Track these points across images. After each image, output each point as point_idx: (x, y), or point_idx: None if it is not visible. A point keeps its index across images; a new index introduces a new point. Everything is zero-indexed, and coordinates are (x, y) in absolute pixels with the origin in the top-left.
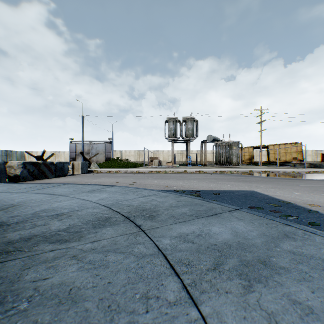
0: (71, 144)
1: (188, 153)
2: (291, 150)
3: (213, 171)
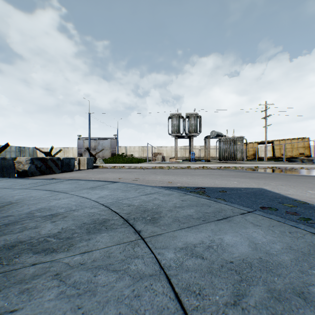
0: (78, 140)
1: (191, 148)
2: (298, 145)
3: (217, 167)
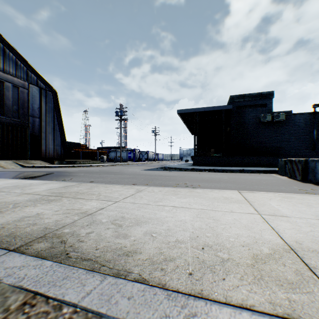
0: None
1: None
2: None
3: None
